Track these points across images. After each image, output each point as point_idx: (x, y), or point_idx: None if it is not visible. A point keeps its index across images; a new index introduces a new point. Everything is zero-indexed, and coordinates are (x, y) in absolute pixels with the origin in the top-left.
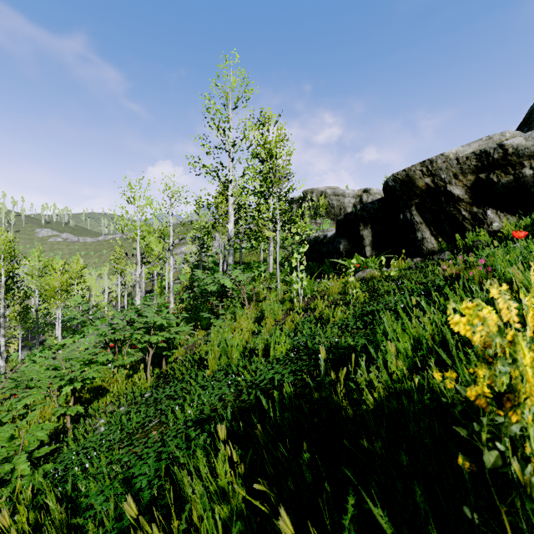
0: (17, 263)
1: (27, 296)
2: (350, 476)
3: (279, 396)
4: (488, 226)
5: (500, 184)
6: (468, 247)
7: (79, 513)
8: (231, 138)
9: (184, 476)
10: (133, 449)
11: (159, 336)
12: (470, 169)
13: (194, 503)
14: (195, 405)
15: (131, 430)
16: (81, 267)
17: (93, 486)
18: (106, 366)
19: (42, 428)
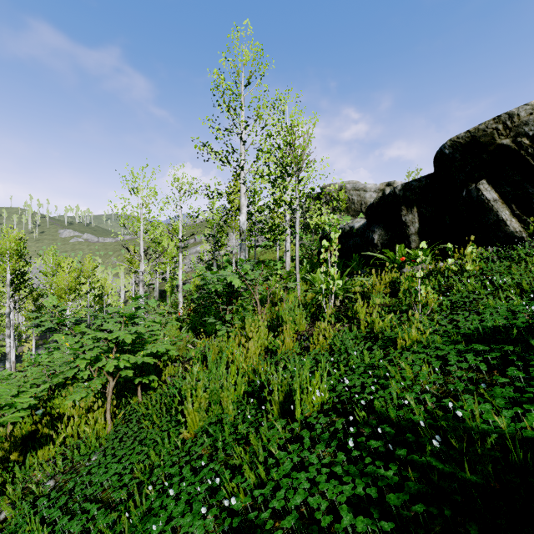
0: (27, 261)
1: (41, 295)
2: None
3: None
4: None
5: None
6: None
7: None
8: (243, 120)
9: None
10: None
11: (122, 360)
12: None
13: None
14: None
15: None
16: (93, 266)
17: None
18: (25, 413)
19: None
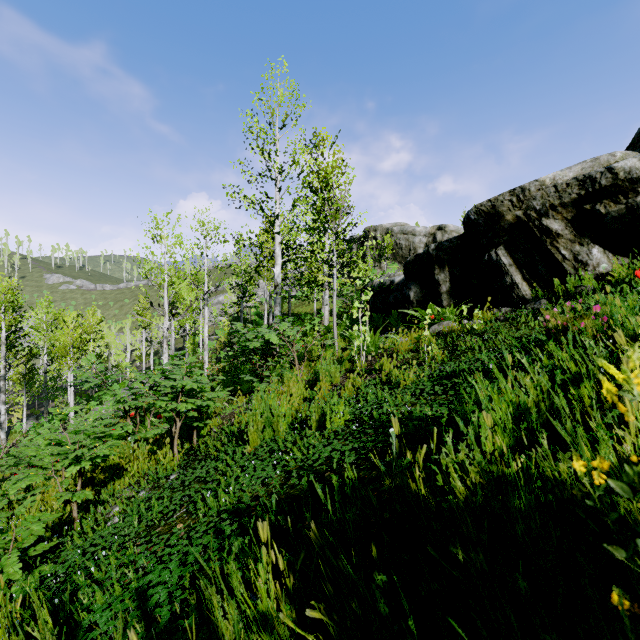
0: (20, 315)
1: (34, 355)
2: (459, 631)
3: (337, 481)
4: (594, 268)
5: (608, 217)
6: (569, 294)
7: (78, 635)
8: (278, 164)
9: (212, 593)
10: (152, 548)
11: (189, 404)
12: (571, 199)
13: (226, 631)
14: (232, 491)
15: (151, 523)
16: (98, 320)
17: (99, 598)
18: (122, 441)
19: (40, 519)
